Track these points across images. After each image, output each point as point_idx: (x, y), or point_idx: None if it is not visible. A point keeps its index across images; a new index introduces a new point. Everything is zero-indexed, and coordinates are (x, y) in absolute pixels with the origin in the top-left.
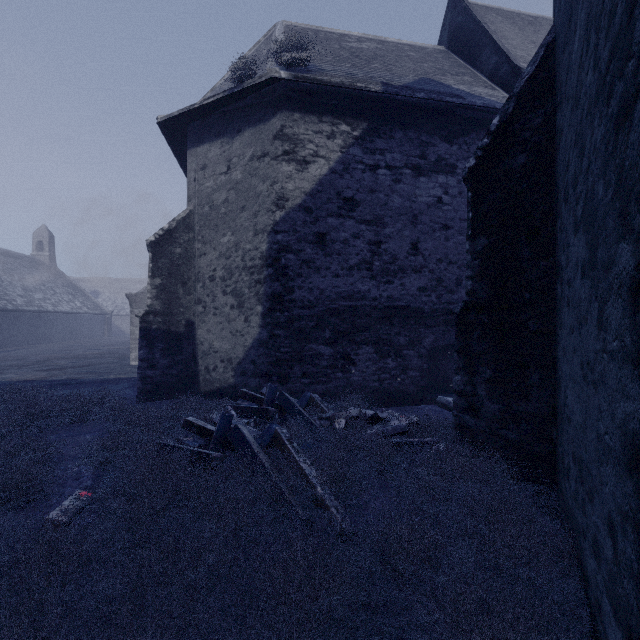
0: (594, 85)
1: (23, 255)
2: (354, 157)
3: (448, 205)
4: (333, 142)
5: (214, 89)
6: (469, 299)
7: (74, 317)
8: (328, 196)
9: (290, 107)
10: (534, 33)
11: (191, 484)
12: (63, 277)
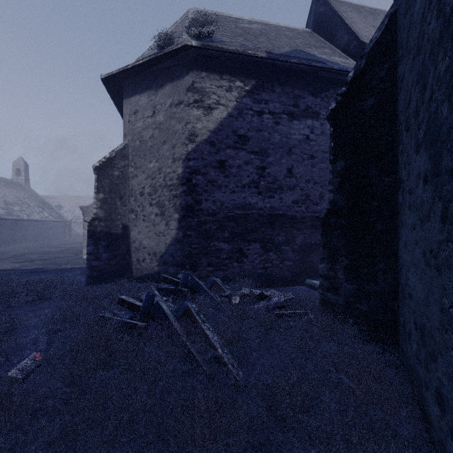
0: (438, 29)
1: (5, 179)
2: (246, 105)
3: (314, 141)
4: (230, 94)
5: (143, 55)
6: (331, 207)
7: (43, 224)
8: (227, 133)
9: (199, 68)
10: (374, 20)
11: (121, 347)
12: (35, 195)
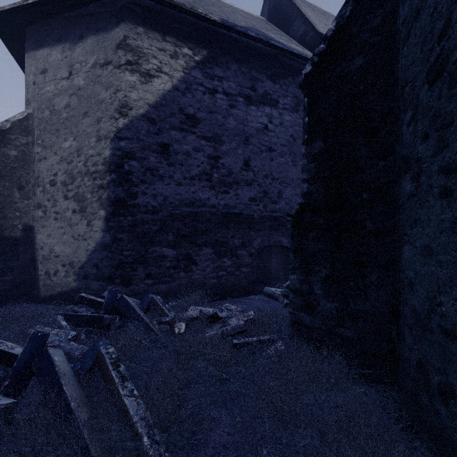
0: None
1: None
2: (195, 79)
3: (272, 132)
4: (176, 62)
5: None
6: (305, 201)
7: None
8: (171, 110)
9: (133, 20)
10: (326, 20)
11: None
12: None
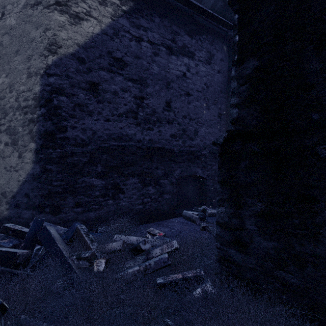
0: None
1: None
2: (123, 26)
3: (190, 79)
4: (105, 8)
5: None
6: (235, 128)
7: None
8: (100, 52)
9: None
10: None
11: None
12: None
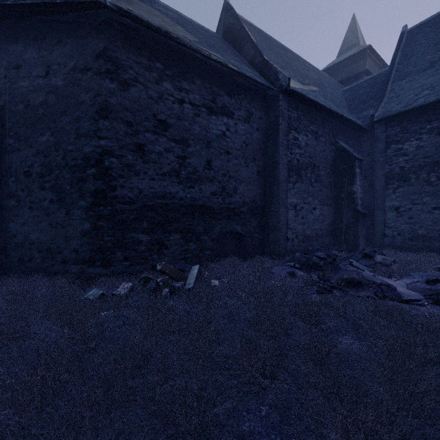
0: (63, 163)
1: None
2: None
3: None
4: None
5: None
6: None
7: None
8: None
9: None
10: None
11: None
12: None
